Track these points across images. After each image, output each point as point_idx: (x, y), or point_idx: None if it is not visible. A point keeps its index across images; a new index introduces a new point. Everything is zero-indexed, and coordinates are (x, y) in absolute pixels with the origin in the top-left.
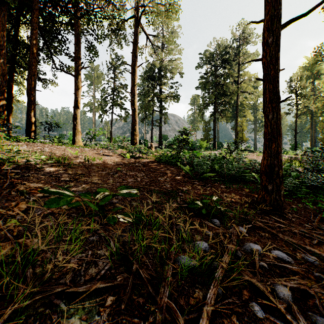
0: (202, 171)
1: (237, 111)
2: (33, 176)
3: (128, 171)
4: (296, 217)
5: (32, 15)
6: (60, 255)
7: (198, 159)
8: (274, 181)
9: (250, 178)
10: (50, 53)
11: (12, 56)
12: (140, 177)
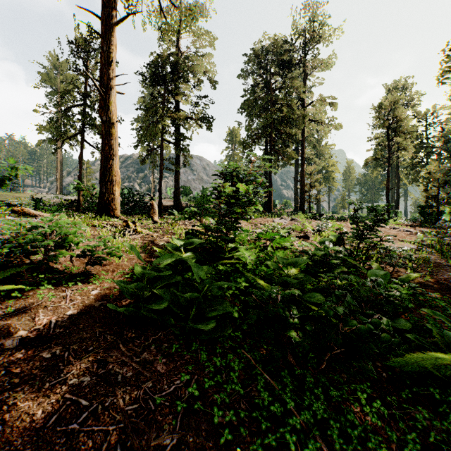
0: None
1: (303, 151)
2: None
3: None
4: None
5: None
6: None
7: None
8: None
9: None
10: None
11: None
12: None
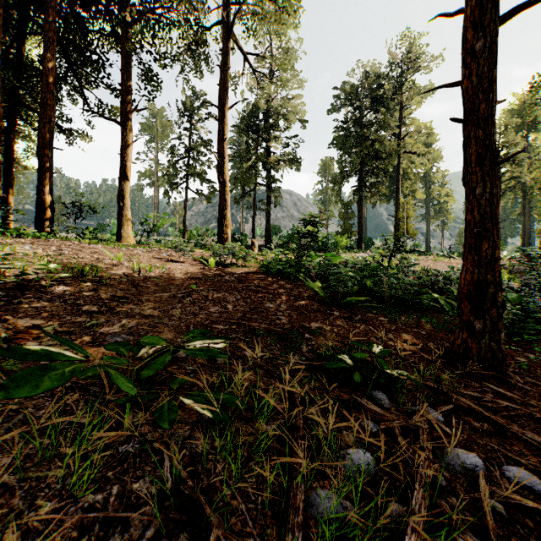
0: (345, 291)
1: (398, 185)
2: (30, 303)
3: (210, 291)
4: (530, 383)
5: (46, 18)
6: (45, 500)
7: (338, 269)
8: (486, 314)
9: (429, 303)
10: (80, 86)
11: (14, 91)
12: (233, 304)
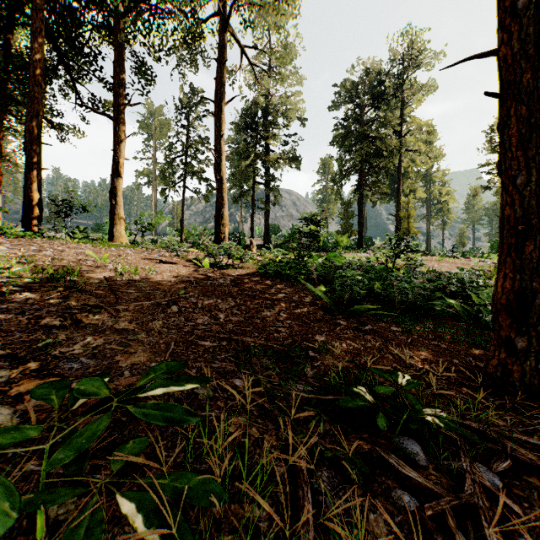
0: (352, 296)
1: (399, 184)
2: None
3: (201, 297)
4: None
5: (34, 7)
6: None
7: (344, 272)
8: (530, 330)
9: (444, 309)
10: (71, 79)
11: (2, 84)
12: (225, 313)
